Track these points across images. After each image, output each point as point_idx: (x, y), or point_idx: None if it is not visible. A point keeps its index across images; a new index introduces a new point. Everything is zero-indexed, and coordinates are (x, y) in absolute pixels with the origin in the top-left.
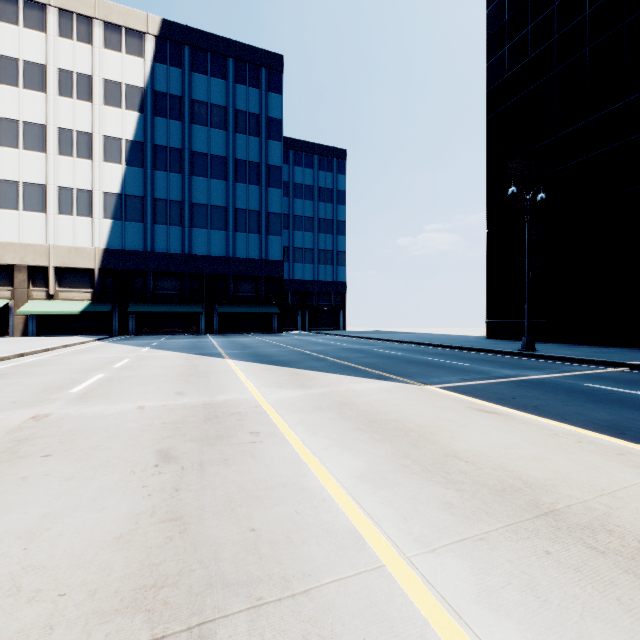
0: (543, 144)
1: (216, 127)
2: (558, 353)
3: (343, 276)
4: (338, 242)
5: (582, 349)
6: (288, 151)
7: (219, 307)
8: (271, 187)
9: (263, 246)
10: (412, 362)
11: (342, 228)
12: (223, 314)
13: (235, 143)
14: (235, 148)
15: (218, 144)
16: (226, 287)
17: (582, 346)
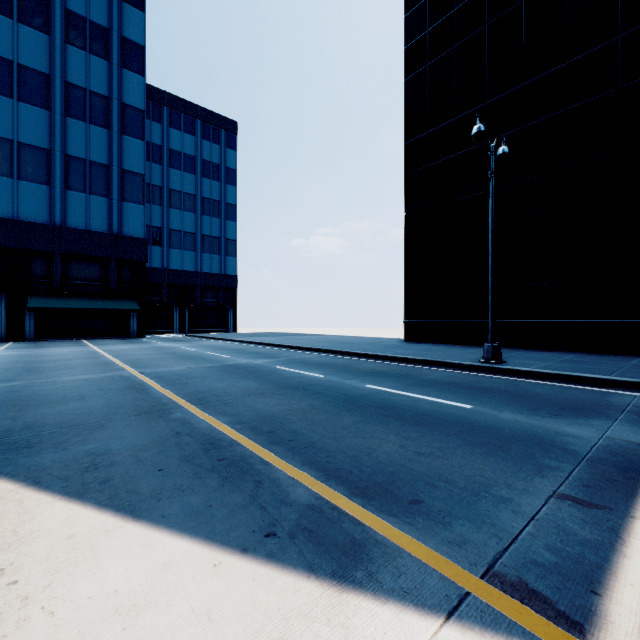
0: (471, 111)
1: (30, 24)
2: (538, 366)
3: (233, 268)
4: (227, 228)
5: (540, 356)
6: (161, 107)
7: (34, 300)
8: (128, 135)
9: (114, 215)
10: (359, 404)
11: (232, 212)
12: (39, 310)
13: (66, 58)
14: (66, 65)
15: (33, 51)
16: (50, 270)
17: (525, 351)
